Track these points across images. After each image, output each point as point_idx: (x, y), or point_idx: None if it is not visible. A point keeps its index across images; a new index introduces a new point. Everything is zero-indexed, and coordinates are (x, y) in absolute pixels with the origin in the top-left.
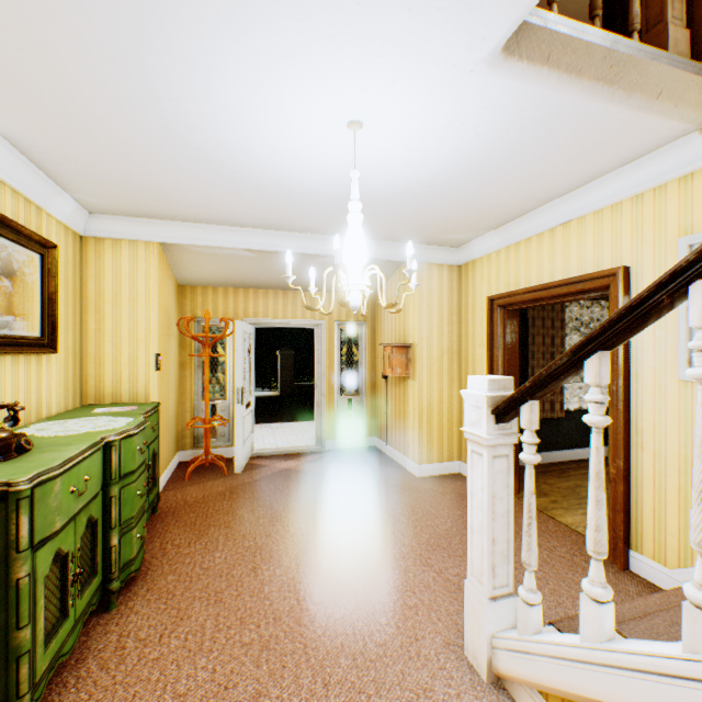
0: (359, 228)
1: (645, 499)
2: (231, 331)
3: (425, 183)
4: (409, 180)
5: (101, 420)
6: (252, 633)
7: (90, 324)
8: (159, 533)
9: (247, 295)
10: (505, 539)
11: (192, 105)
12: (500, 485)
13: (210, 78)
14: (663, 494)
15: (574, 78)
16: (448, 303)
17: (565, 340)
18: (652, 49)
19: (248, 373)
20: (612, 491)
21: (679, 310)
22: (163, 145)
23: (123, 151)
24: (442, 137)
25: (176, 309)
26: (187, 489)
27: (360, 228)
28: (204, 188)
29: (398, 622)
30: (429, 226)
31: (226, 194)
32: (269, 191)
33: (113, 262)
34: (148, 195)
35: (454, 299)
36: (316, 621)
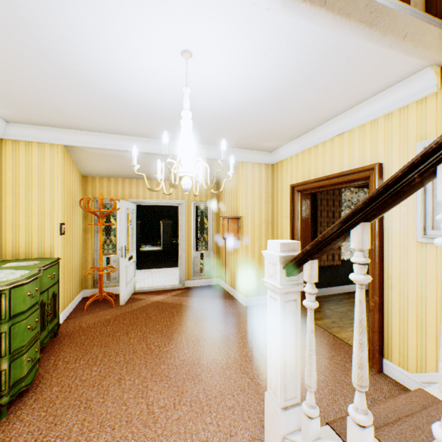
0: (189, 130)
1: (394, 324)
2: (118, 208)
3: (244, 103)
4: (233, 101)
5: (3, 273)
6: (107, 435)
7: (8, 202)
8: (55, 352)
9: (131, 183)
10: (294, 362)
11: (57, 32)
12: (290, 322)
13: (65, 7)
14: (405, 320)
15: (344, 19)
16: (265, 189)
17: (341, 214)
18: (399, 3)
19: (131, 236)
20: (371, 318)
21: (417, 193)
22: (45, 67)
23: (15, 72)
24: (252, 66)
25: (80, 192)
26: (83, 318)
27: (190, 130)
28: (86, 103)
29: (219, 421)
30: (250, 136)
31: (103, 109)
32: (134, 107)
33: (26, 158)
34: (46, 109)
35: (269, 187)
36: (158, 422)
